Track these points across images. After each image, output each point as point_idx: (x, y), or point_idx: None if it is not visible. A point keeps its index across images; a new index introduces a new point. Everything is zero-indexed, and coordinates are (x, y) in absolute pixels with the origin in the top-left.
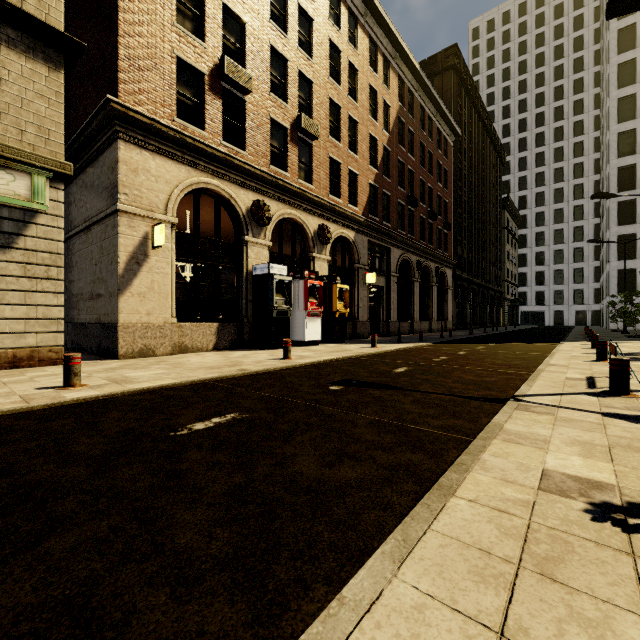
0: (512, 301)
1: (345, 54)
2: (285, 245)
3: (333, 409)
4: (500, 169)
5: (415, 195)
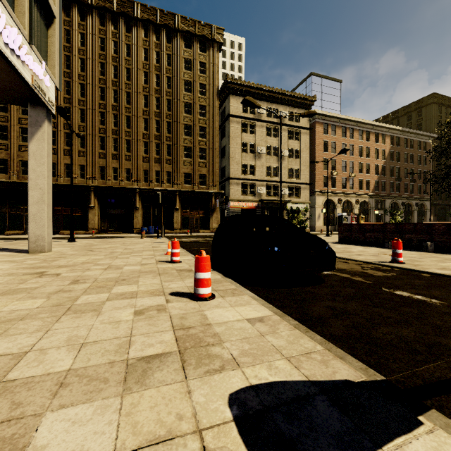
0: None
1: (364, 146)
2: None
3: None
4: None
5: (400, 176)
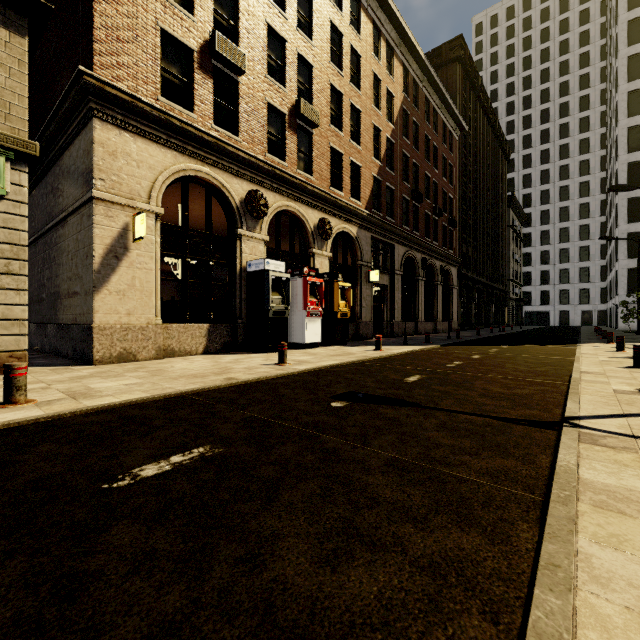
0: (517, 301)
1: (347, 38)
2: (284, 242)
3: (336, 439)
4: (505, 166)
5: (420, 190)
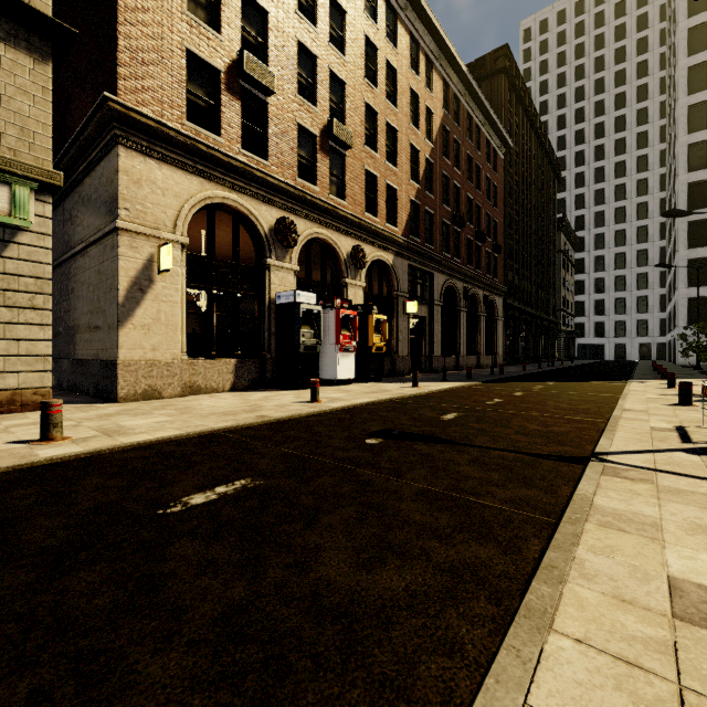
0: (568, 333)
1: (382, 52)
2: (315, 270)
3: (370, 473)
4: (555, 185)
5: (461, 214)
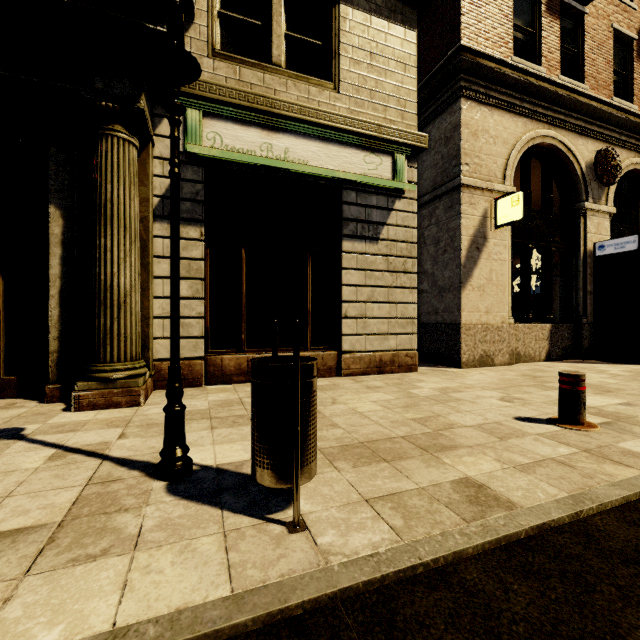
0: None
1: None
2: None
3: None
4: None
5: None
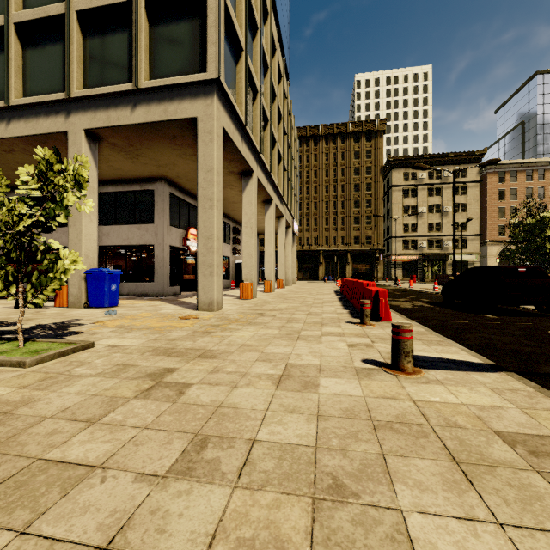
0: None
1: None
2: None
3: None
4: None
5: None
